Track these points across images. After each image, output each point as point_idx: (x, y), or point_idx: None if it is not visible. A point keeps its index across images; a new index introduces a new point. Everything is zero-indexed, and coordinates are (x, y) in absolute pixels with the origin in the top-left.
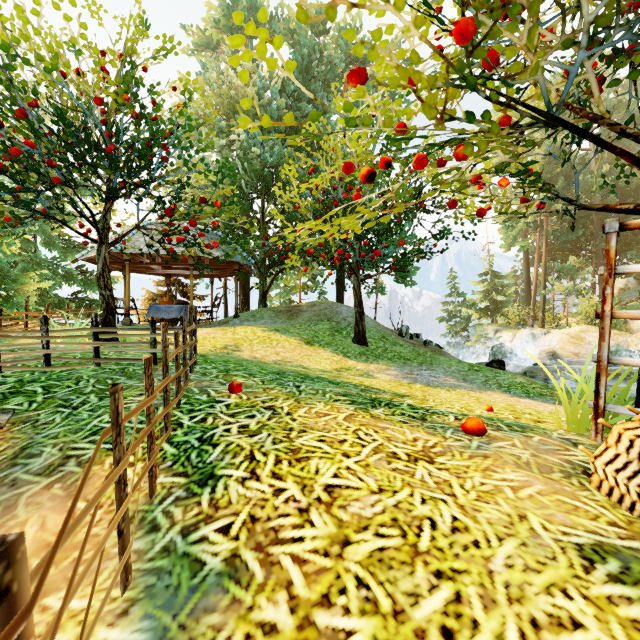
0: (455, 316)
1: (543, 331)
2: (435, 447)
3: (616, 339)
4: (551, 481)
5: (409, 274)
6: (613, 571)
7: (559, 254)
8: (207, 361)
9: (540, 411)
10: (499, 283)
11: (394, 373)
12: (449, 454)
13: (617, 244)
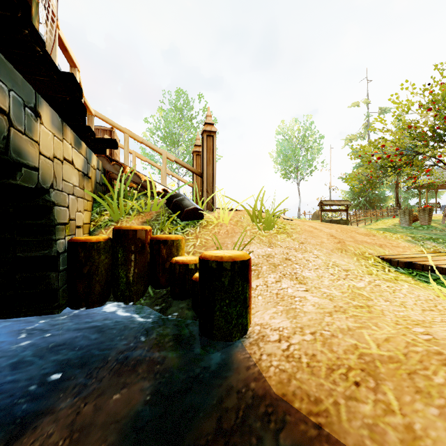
0: None
1: None
2: None
3: None
4: None
5: None
6: (395, 223)
7: None
8: None
9: None
10: None
11: None
12: None
13: None
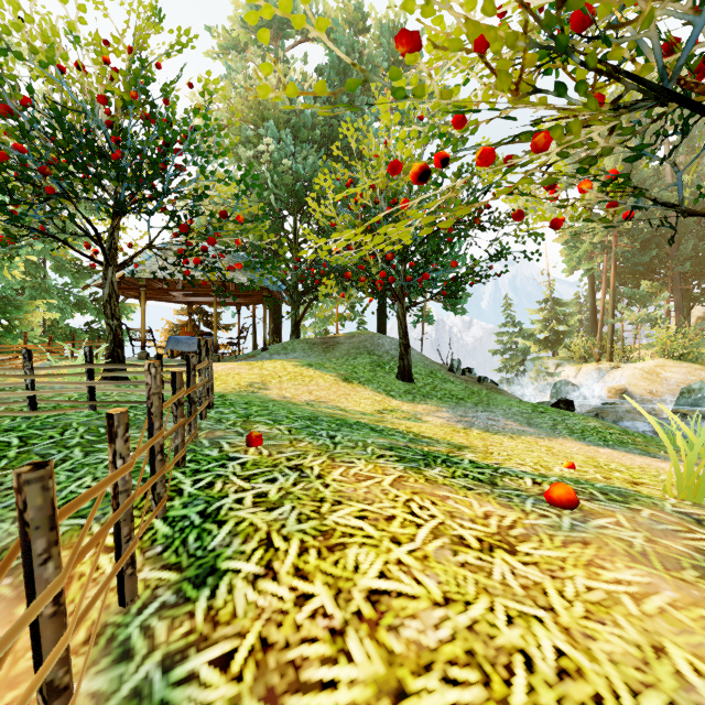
0: (511, 348)
1: (612, 365)
2: (514, 527)
3: (697, 375)
4: (684, 584)
5: (460, 301)
6: None
7: (629, 278)
8: (225, 403)
9: (628, 466)
10: (561, 311)
11: (446, 415)
12: (535, 539)
13: (697, 267)
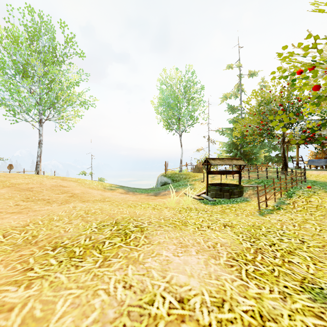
0: None
1: None
2: None
3: None
4: None
5: None
6: None
7: None
8: (312, 182)
9: None
10: None
11: None
12: None
13: None
